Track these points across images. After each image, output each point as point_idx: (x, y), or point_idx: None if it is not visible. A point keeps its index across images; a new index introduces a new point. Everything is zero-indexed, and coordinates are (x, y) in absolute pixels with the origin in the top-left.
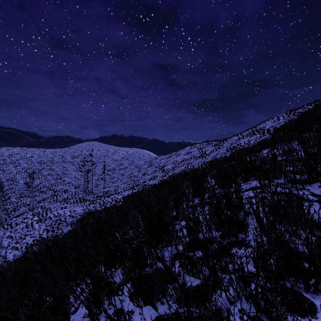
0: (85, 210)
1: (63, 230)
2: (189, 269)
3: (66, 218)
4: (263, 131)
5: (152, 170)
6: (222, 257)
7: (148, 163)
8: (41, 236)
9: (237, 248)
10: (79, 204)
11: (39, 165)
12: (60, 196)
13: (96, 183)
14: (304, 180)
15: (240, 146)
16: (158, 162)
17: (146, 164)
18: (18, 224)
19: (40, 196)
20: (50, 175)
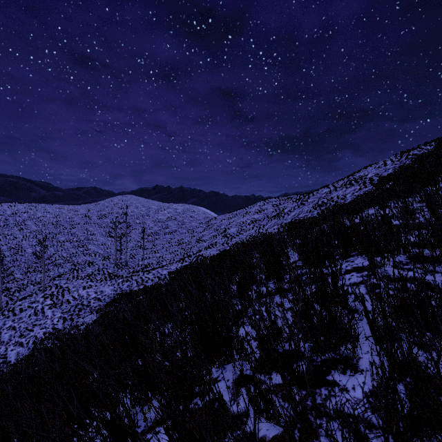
0: (116, 290)
1: (86, 319)
2: (263, 409)
3: (91, 302)
4: (363, 181)
5: (209, 234)
6: (316, 386)
7: (204, 225)
8: (55, 327)
9: (339, 371)
10: (108, 283)
11: (53, 228)
12: (83, 271)
13: (132, 253)
14: (435, 258)
15: (332, 201)
16: (218, 224)
17: (201, 227)
18: (24, 310)
19: (55, 270)
20: (69, 242)
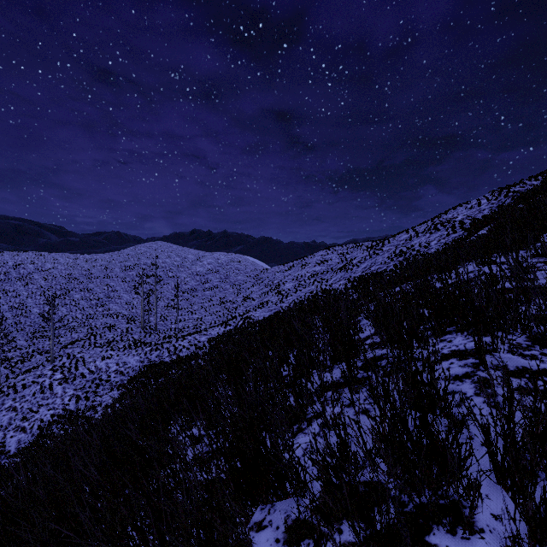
0: (142, 361)
1: (105, 397)
2: None
3: (111, 376)
4: (452, 225)
5: (259, 291)
6: None
7: (252, 279)
8: (66, 408)
9: (445, 528)
10: (133, 351)
11: (66, 283)
12: (102, 337)
13: (163, 314)
14: None
15: (412, 250)
16: (270, 278)
17: (249, 281)
18: (28, 386)
19: (68, 336)
20: (85, 300)
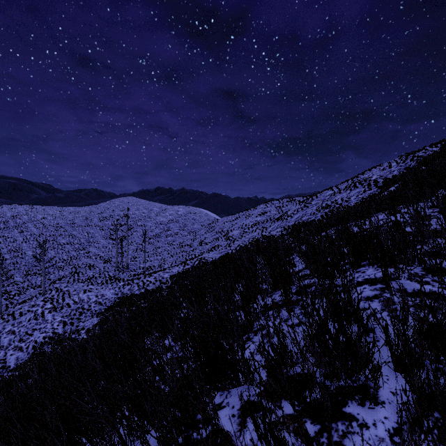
0: (117, 294)
1: (87, 323)
2: None
3: (91, 306)
4: (368, 183)
5: (211, 237)
6: (331, 419)
7: (206, 228)
8: (55, 331)
9: (357, 402)
10: (109, 286)
11: (54, 230)
12: (84, 274)
13: (133, 256)
14: None
15: (336, 204)
16: (221, 226)
17: (203, 229)
18: (24, 314)
19: (56, 273)
20: (69, 244)
